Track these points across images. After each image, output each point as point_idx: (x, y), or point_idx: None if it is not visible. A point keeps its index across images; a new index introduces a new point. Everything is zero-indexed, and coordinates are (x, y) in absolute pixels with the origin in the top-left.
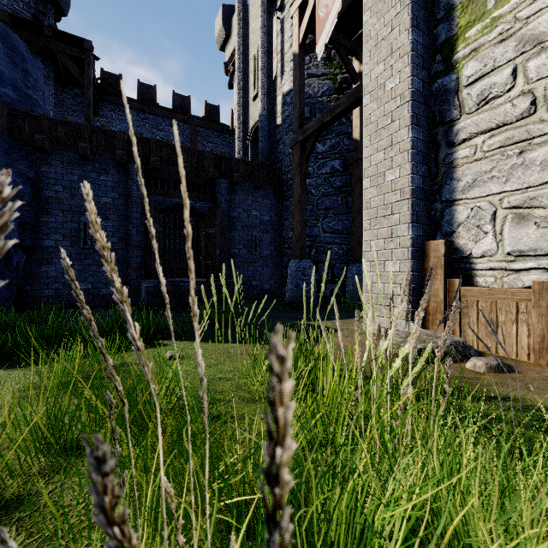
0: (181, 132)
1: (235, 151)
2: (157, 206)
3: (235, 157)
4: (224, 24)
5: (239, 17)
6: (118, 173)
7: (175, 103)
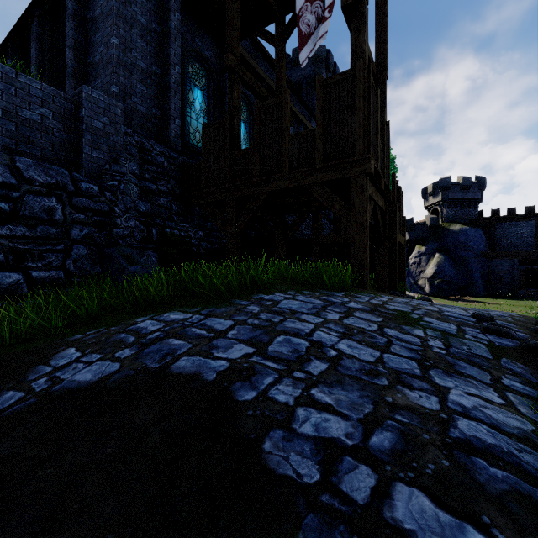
0: (529, 225)
1: None
2: (522, 270)
3: None
4: None
5: None
6: (509, 262)
7: (526, 210)
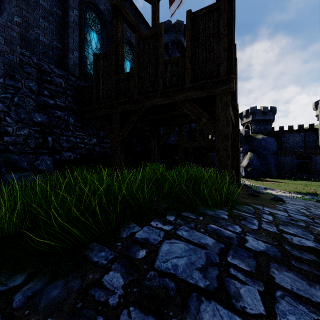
0: (300, 136)
1: (319, 141)
2: (298, 162)
3: (316, 150)
4: (315, 107)
5: (319, 107)
6: (290, 157)
7: (298, 127)
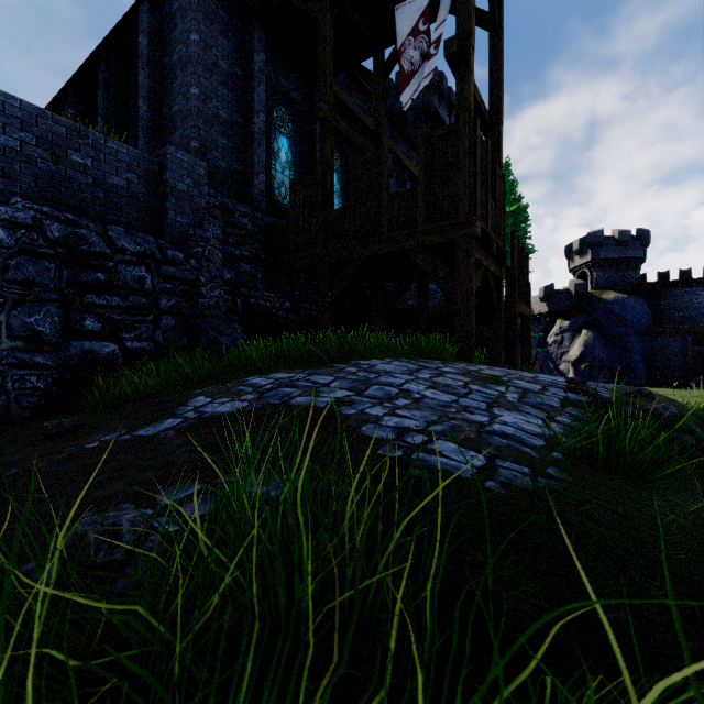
0: None
1: None
2: (698, 351)
3: None
4: None
5: None
6: (681, 340)
7: None
